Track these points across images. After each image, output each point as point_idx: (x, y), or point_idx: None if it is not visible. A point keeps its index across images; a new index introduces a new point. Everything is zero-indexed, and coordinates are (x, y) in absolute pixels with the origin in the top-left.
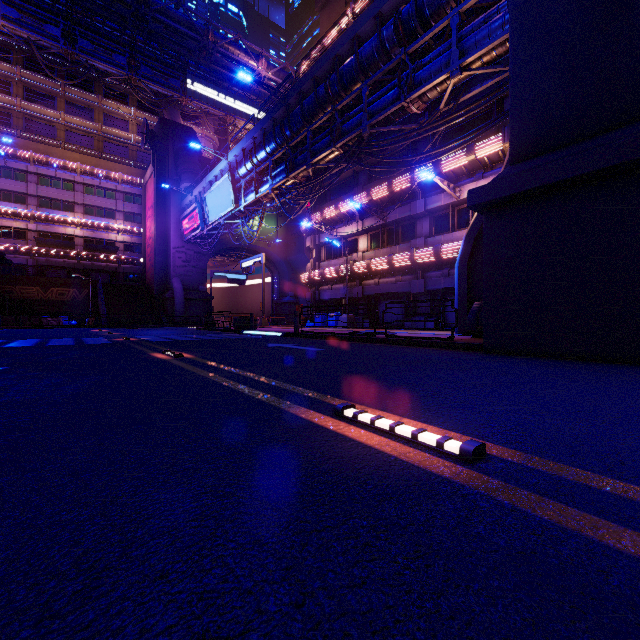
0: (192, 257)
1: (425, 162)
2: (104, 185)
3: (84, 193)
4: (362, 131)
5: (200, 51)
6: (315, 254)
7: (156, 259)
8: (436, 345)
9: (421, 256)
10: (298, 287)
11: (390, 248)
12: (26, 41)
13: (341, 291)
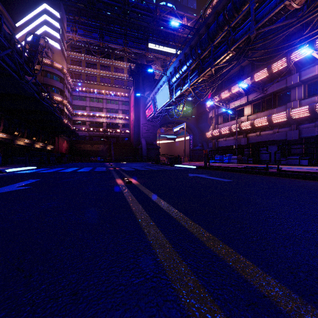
0: (150, 128)
1: (305, 41)
2: (114, 98)
3: (106, 103)
4: (250, 34)
5: (153, 22)
6: (215, 120)
7: (134, 130)
8: None
9: (296, 113)
10: (203, 141)
11: (269, 111)
12: (86, 43)
13: (232, 141)
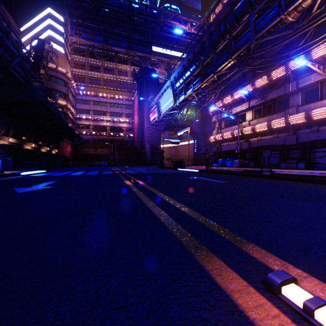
0: (154, 132)
1: (299, 53)
2: (118, 102)
3: (110, 107)
4: (250, 44)
5: (157, 27)
6: (218, 125)
7: (138, 134)
8: (318, 181)
9: (294, 119)
10: (208, 145)
11: (269, 117)
12: (90, 46)
13: (234, 145)
